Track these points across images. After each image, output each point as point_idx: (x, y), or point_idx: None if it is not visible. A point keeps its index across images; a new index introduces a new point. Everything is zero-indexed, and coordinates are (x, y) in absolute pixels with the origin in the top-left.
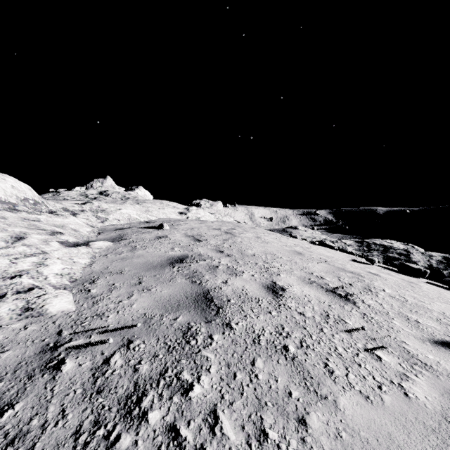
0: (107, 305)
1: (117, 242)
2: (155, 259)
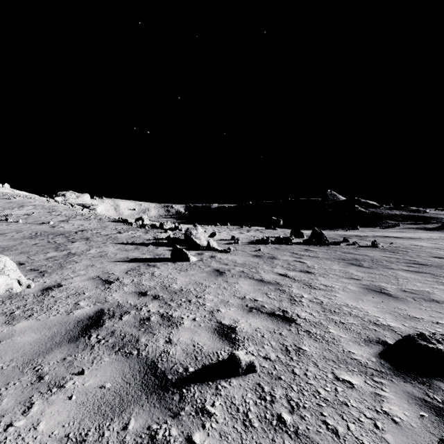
0: None
1: None
2: None
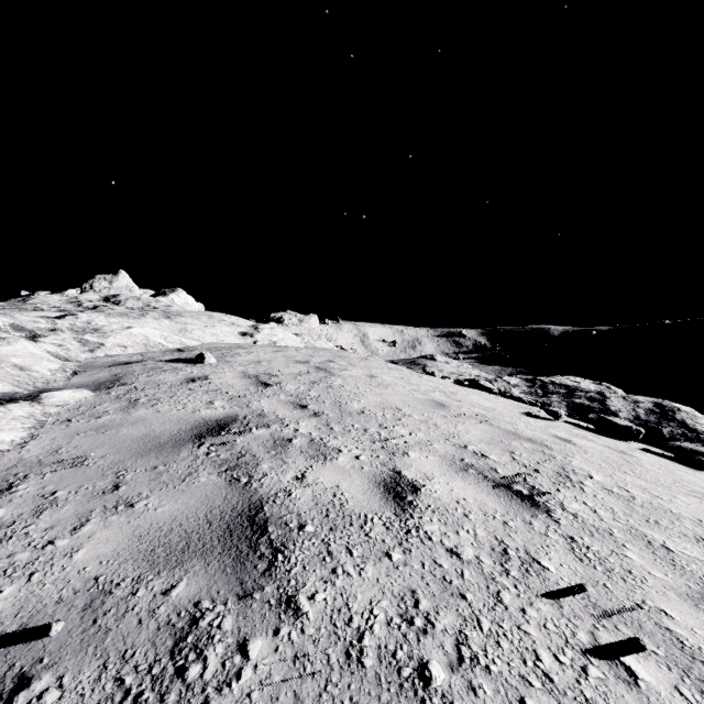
0: (11, 556)
1: (103, 392)
2: (166, 427)
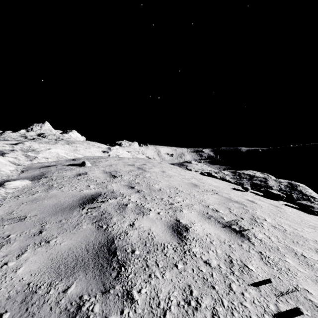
0: None
1: (35, 181)
2: (66, 199)
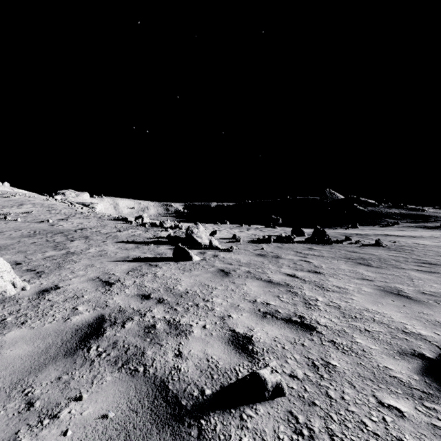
0: None
1: None
2: None
